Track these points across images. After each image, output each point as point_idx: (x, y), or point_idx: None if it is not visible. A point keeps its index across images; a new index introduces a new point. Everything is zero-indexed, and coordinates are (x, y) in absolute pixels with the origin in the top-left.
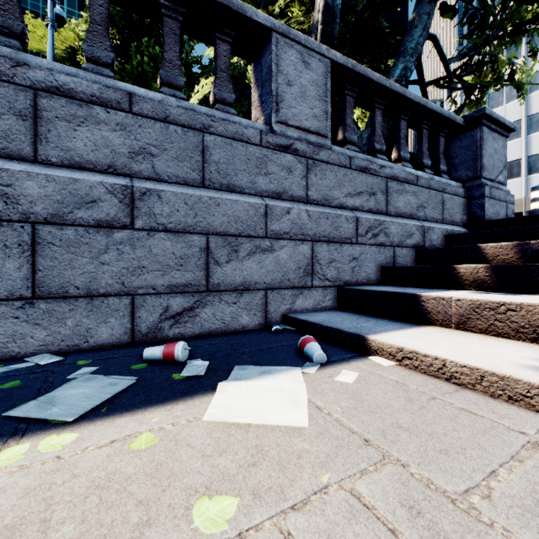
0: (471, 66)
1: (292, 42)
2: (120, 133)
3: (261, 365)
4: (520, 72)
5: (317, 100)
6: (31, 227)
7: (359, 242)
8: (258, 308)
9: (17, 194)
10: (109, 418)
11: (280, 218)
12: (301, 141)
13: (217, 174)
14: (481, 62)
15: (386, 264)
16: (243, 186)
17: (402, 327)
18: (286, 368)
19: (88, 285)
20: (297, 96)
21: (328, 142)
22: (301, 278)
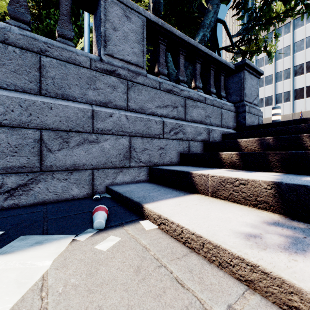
0: (244, 40)
1: (117, 1)
2: None
3: (48, 233)
4: (269, 46)
5: (136, 43)
6: None
7: (164, 137)
8: (86, 182)
9: None
10: None
11: (104, 119)
12: (123, 68)
13: (53, 86)
14: (249, 39)
15: (183, 151)
16: (76, 96)
17: (177, 195)
18: (63, 236)
19: None
20: (121, 38)
21: (145, 71)
22: (121, 161)
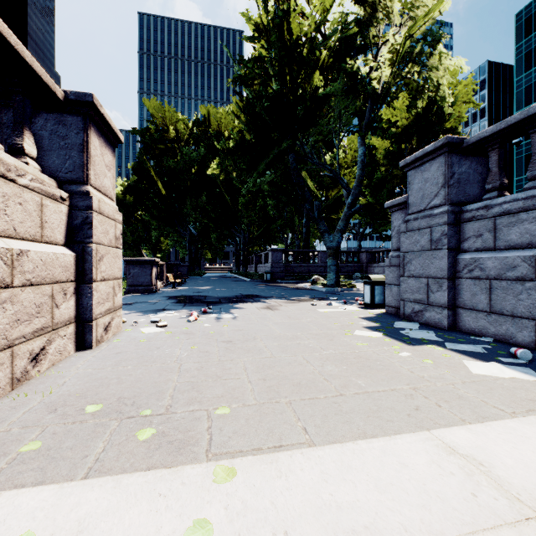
0: None
1: None
2: (534, 223)
3: None
4: None
5: None
6: (489, 281)
7: None
8: None
9: (484, 267)
10: (454, 352)
11: None
12: None
13: None
14: None
15: None
16: None
17: None
18: None
19: (511, 310)
20: None
21: None
22: None
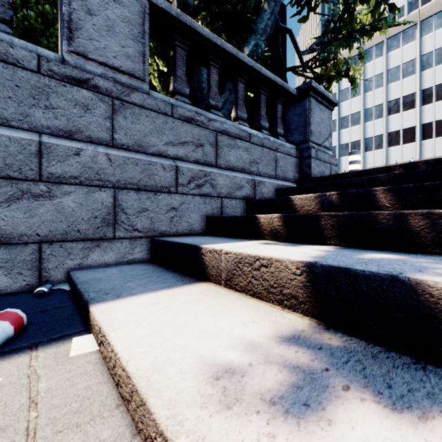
0: (319, 60)
1: None
2: None
3: None
4: (353, 70)
5: (131, 39)
6: None
7: (179, 191)
8: (27, 266)
9: None
10: None
11: (63, 159)
12: (106, 78)
13: None
14: (326, 58)
15: (212, 214)
16: (8, 117)
17: (171, 285)
18: None
19: None
20: (102, 29)
21: (146, 86)
22: (97, 229)
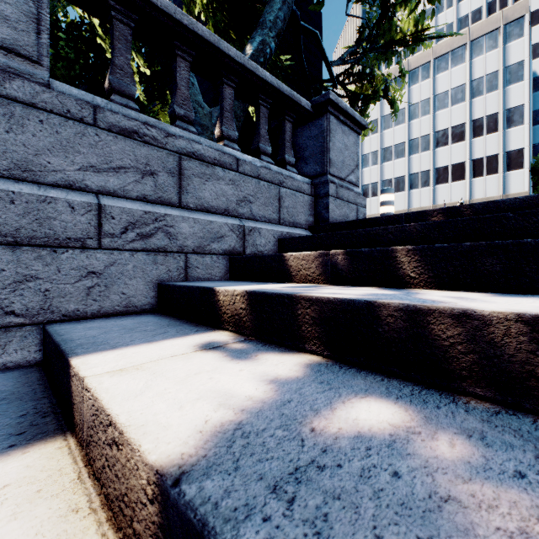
0: (352, 74)
1: None
2: None
3: None
4: (393, 89)
5: None
6: None
7: (105, 245)
8: None
9: None
10: None
11: None
12: None
13: None
14: (361, 73)
15: (169, 279)
16: None
17: None
18: None
19: None
20: None
21: (43, 73)
22: None
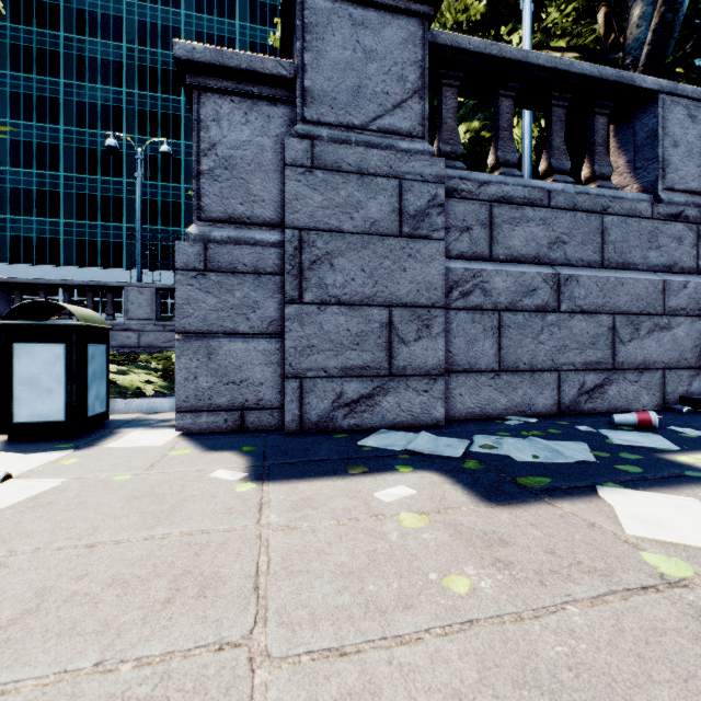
0: None
1: (678, 98)
2: (541, 227)
3: None
4: None
5: None
6: (498, 314)
7: None
8: (656, 388)
9: (490, 288)
10: None
11: (676, 294)
12: (688, 205)
13: (613, 254)
14: None
15: None
16: (636, 263)
17: None
18: None
19: (530, 362)
20: (683, 156)
21: None
22: (697, 358)
